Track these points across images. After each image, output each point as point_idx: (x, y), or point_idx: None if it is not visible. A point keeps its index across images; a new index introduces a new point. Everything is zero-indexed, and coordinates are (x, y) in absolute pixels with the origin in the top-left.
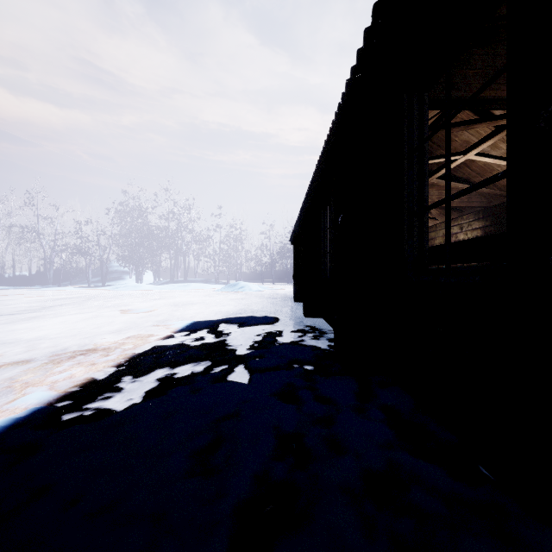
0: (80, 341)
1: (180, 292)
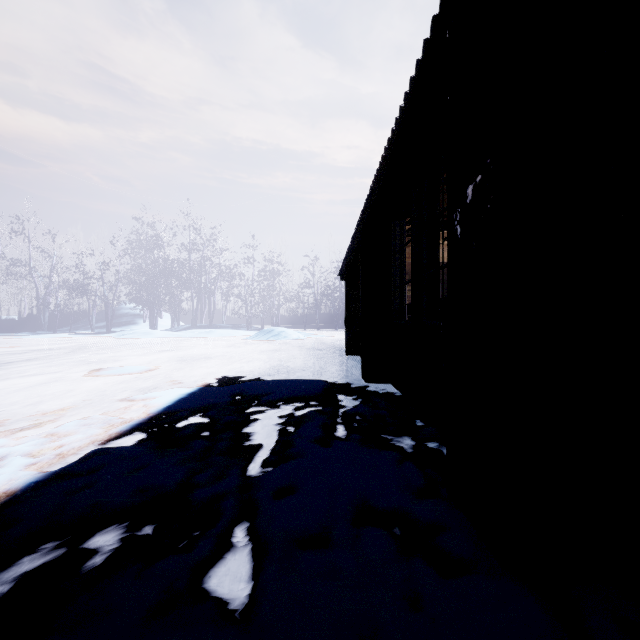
0: None
1: (200, 341)
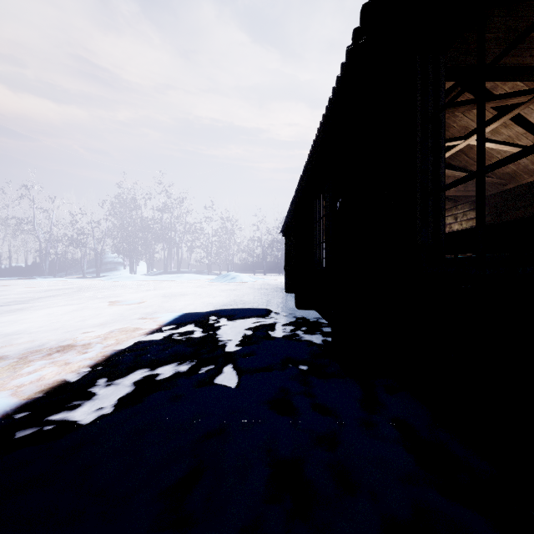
0: (61, 335)
1: (173, 283)
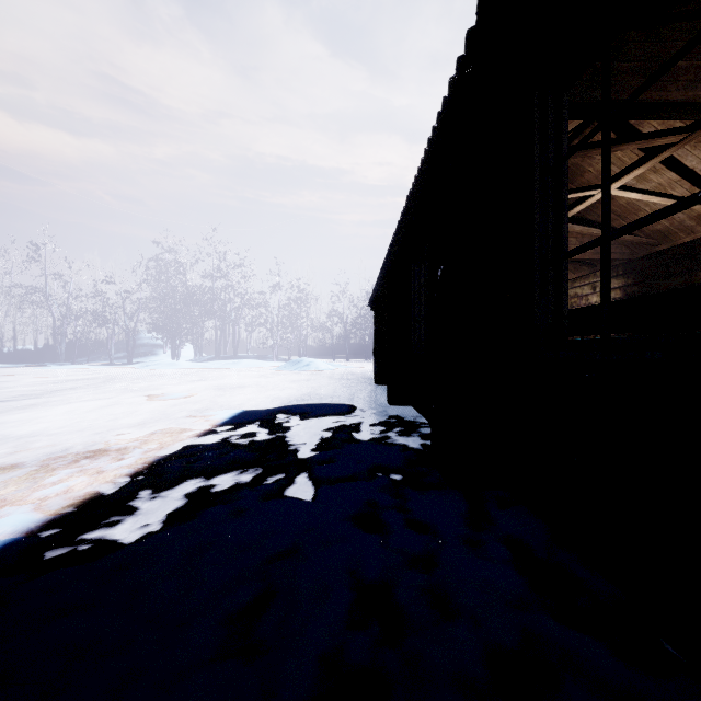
0: (89, 438)
1: (228, 372)
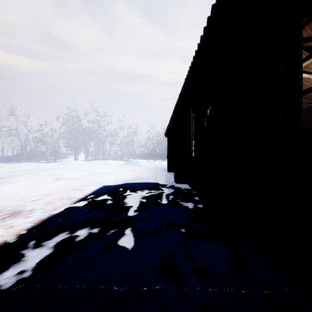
0: (18, 202)
1: (99, 166)
